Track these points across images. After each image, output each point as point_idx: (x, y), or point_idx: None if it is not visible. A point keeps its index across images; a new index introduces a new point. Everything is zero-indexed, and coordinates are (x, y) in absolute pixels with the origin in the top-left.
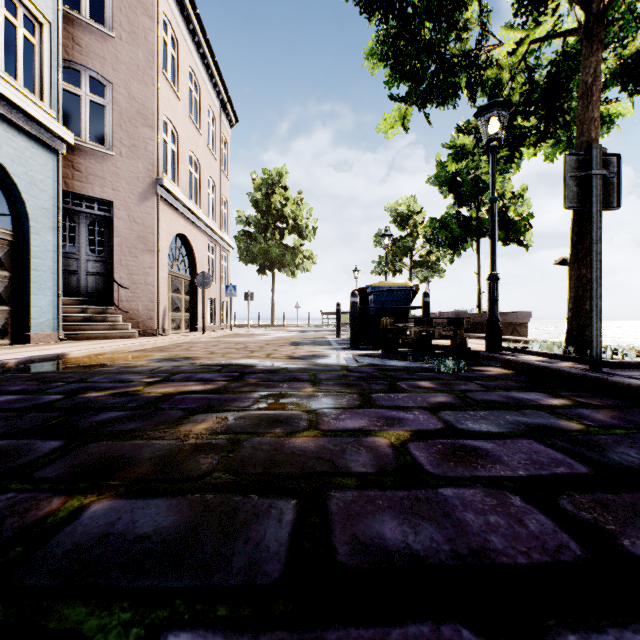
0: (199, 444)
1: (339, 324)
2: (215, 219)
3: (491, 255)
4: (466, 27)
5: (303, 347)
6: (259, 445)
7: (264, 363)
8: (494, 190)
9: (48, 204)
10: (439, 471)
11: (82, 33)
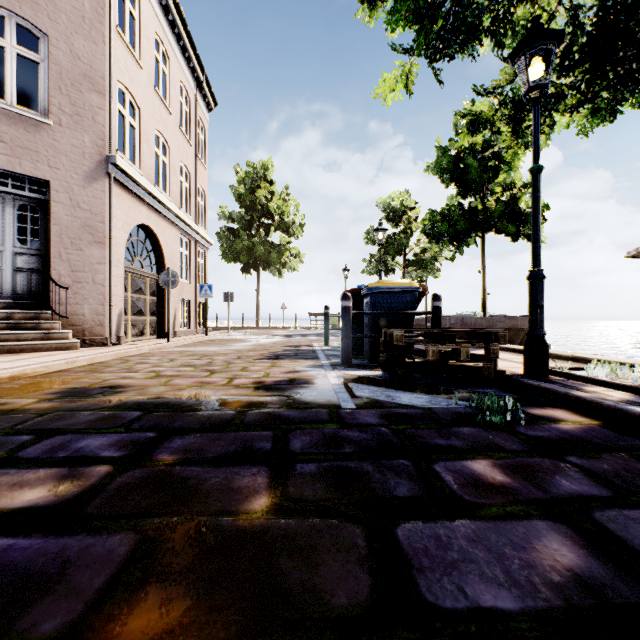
0: None
1: (327, 330)
2: (189, 211)
3: (534, 245)
4: None
5: (282, 363)
6: None
7: (215, 401)
8: (538, 156)
9: None
10: None
11: None
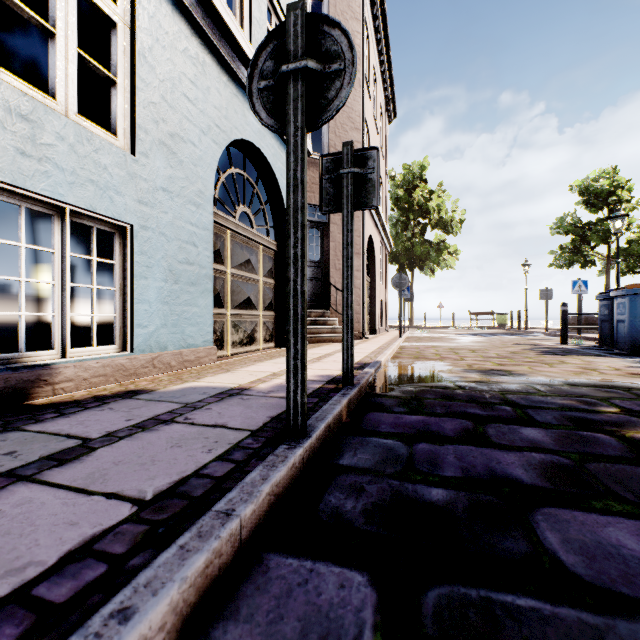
0: None
1: (566, 328)
2: None
3: None
4: None
5: (585, 359)
6: None
7: None
8: None
9: None
10: None
11: None
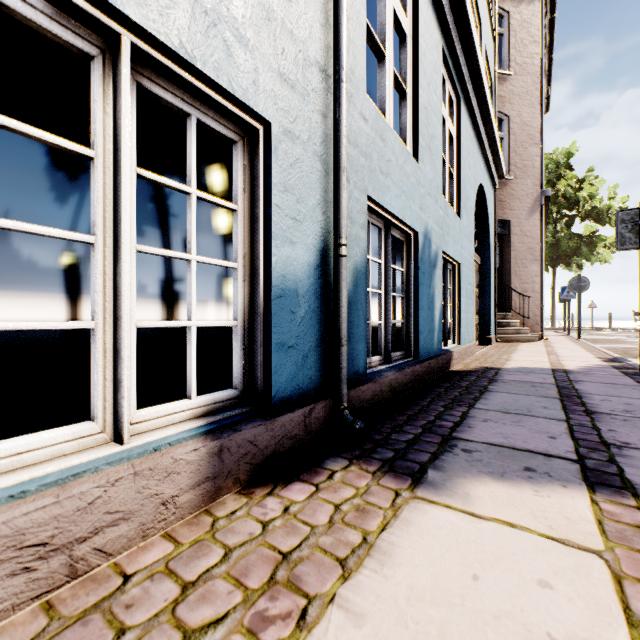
0: None
1: None
2: None
3: None
4: None
5: None
6: None
7: None
8: None
9: (492, 232)
10: None
11: None
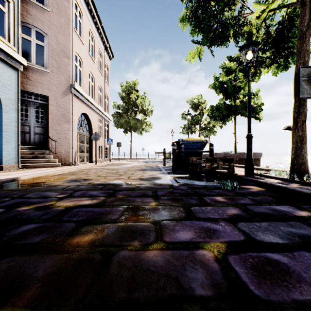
0: (81, 259)
1: (165, 159)
2: (102, 106)
3: (248, 124)
4: (234, 3)
5: (147, 172)
6: (123, 260)
7: (127, 183)
8: (250, 89)
9: (12, 97)
10: (263, 293)
11: (32, 8)
